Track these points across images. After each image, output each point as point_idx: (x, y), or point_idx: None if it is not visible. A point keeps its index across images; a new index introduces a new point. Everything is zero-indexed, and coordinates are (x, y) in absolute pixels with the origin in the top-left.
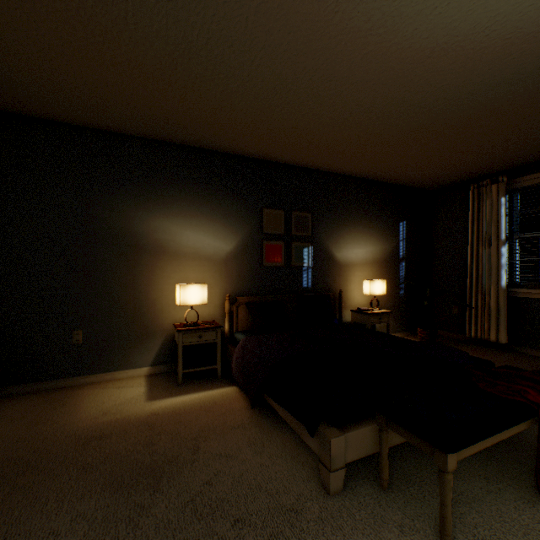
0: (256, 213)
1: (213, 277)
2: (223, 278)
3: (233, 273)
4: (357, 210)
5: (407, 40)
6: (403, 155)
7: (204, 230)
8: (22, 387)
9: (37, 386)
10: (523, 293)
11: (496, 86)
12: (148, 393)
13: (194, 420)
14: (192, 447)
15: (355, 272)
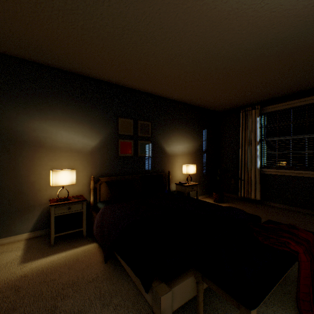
0: (113, 121)
1: (82, 164)
2: (89, 165)
3: (97, 161)
4: (179, 121)
5: (214, 1)
6: (206, 89)
7: (75, 131)
8: None
9: None
10: (268, 171)
11: (262, 46)
12: (23, 256)
13: (57, 279)
14: (50, 308)
15: (178, 160)
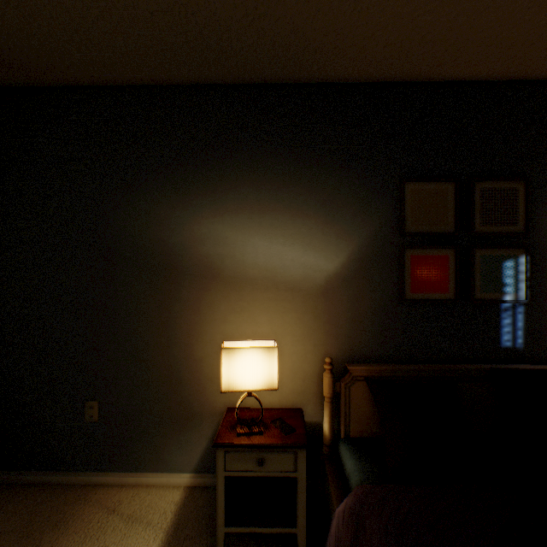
0: (387, 194)
1: (301, 321)
2: (319, 325)
3: (339, 315)
4: None
5: None
6: None
7: (284, 235)
8: (27, 475)
9: (44, 475)
10: None
11: None
12: None
13: None
14: None
15: None
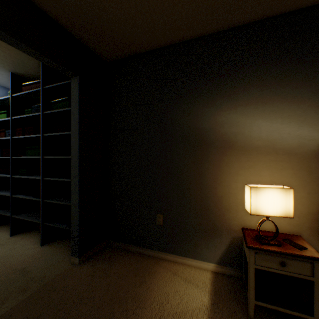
0: None
1: (296, 176)
2: (312, 178)
3: None
4: None
5: None
6: None
7: (282, 117)
8: (129, 246)
9: (136, 248)
10: None
11: None
12: (210, 312)
13: None
14: None
15: None
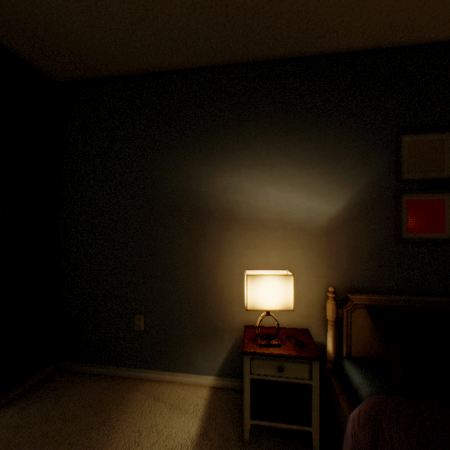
0: (384, 146)
1: (306, 256)
2: (322, 259)
3: (340, 252)
4: None
5: None
6: None
7: (291, 184)
8: (94, 367)
9: (105, 369)
10: None
11: None
12: (196, 446)
13: None
14: None
15: None
